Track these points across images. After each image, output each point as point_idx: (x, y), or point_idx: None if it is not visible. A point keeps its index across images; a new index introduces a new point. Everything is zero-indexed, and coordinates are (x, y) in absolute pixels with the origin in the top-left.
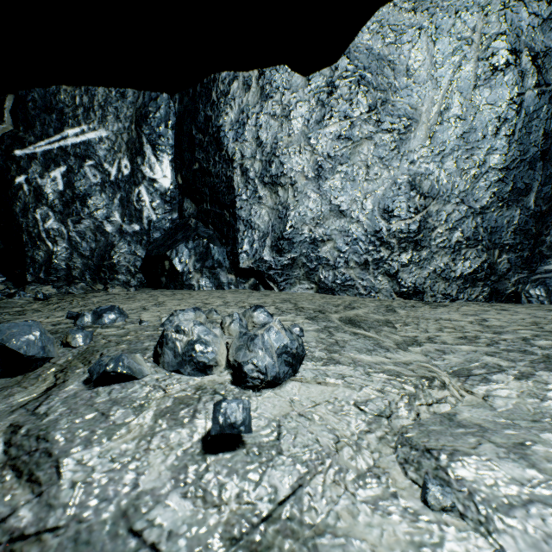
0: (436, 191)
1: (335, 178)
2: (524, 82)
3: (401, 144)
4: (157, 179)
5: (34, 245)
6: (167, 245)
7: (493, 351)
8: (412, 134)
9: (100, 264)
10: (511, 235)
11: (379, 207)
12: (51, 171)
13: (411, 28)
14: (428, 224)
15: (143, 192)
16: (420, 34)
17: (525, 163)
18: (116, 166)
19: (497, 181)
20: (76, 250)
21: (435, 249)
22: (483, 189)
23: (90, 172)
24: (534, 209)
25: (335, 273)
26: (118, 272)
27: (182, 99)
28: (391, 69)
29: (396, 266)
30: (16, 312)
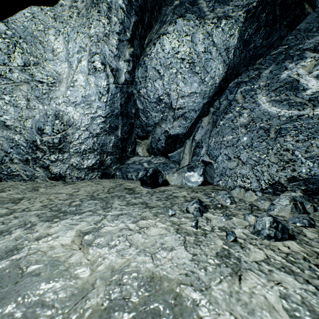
0: (72, 122)
1: (1, 102)
2: (109, 79)
3: (50, 92)
4: None
5: None
6: None
7: (45, 212)
8: (57, 88)
9: None
10: (111, 147)
11: (36, 126)
12: None
13: (54, 28)
14: (67, 139)
15: None
16: (60, 34)
17: (114, 116)
18: None
19: (102, 122)
20: None
21: (73, 153)
22: (97, 124)
23: None
24: (121, 136)
25: (2, 167)
26: None
27: None
28: (42, 46)
29: (48, 162)
30: None
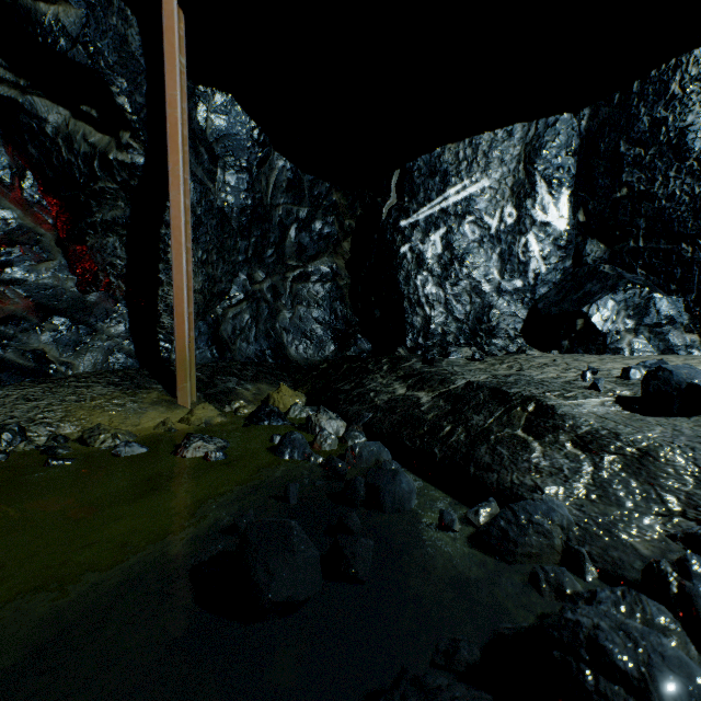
0: None
1: None
2: None
3: None
4: (550, 222)
5: (413, 311)
6: (572, 300)
7: None
8: None
9: (476, 328)
10: None
11: None
12: (430, 235)
13: None
14: None
15: (531, 241)
16: None
17: None
18: (496, 216)
19: None
20: (451, 314)
21: None
22: None
23: (468, 229)
24: None
25: None
26: (495, 336)
27: (595, 112)
28: None
29: None
30: (479, 370)
